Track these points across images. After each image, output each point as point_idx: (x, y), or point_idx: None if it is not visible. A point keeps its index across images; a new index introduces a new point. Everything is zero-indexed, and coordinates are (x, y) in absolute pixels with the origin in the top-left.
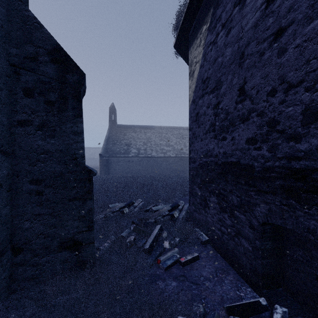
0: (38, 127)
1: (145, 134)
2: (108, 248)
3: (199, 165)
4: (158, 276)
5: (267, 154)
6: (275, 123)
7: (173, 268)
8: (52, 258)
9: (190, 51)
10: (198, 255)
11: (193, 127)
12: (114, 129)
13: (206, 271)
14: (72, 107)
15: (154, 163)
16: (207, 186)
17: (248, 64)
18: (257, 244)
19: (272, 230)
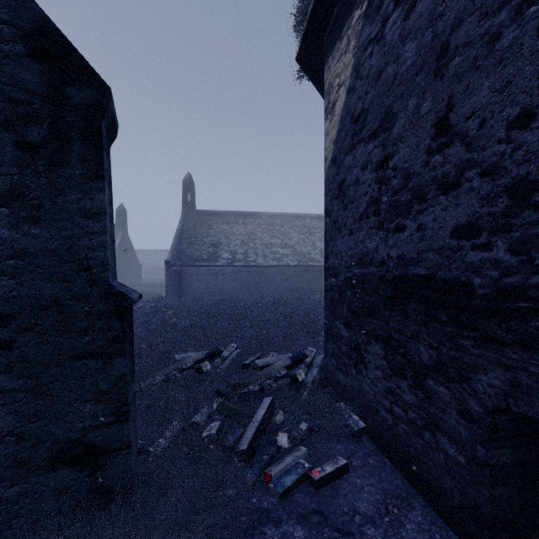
0: (1, 200)
1: (245, 227)
2: (164, 451)
3: (346, 281)
4: (266, 513)
5: (508, 258)
6: (530, 188)
7: (297, 493)
8: (36, 485)
9: (327, 67)
10: (346, 464)
11: (332, 210)
12: (190, 218)
13: (366, 499)
14: (81, 157)
15: (260, 276)
16: (363, 323)
17: (459, 67)
18: (480, 454)
19: (513, 424)
